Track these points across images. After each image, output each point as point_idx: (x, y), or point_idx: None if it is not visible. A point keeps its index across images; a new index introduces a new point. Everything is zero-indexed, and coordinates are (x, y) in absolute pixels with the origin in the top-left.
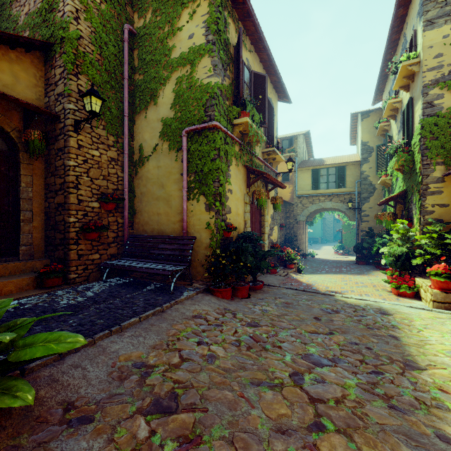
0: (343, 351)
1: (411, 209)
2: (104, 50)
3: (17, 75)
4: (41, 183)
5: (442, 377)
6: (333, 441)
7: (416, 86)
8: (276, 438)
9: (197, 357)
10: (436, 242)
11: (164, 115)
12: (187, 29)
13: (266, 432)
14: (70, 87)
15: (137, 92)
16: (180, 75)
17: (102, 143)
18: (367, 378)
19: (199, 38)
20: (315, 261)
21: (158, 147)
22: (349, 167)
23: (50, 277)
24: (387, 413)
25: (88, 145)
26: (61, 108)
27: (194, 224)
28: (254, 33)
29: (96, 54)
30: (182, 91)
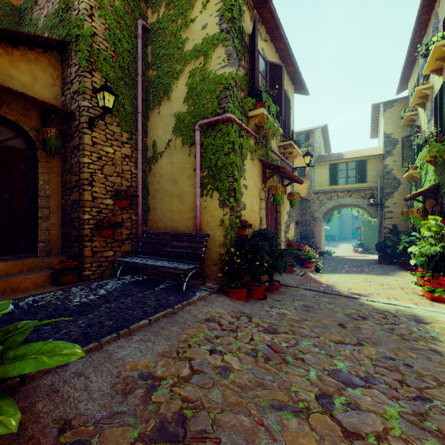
0: (377, 367)
1: (444, 205)
2: (118, 46)
3: (36, 75)
4: (58, 181)
5: None
6: None
7: None
8: None
9: (209, 369)
10: None
11: (177, 110)
12: (200, 19)
13: None
14: (85, 84)
15: (151, 88)
16: (193, 68)
17: (116, 140)
18: (412, 406)
19: (212, 28)
20: (333, 260)
21: (172, 143)
22: (370, 161)
23: (65, 274)
24: None
25: (102, 142)
26: (76, 106)
27: (207, 221)
28: (270, 21)
29: (110, 51)
30: (195, 84)
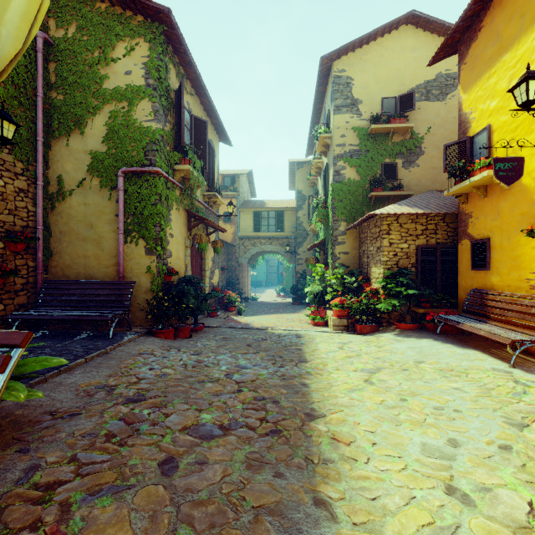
0: (263, 360)
1: (328, 255)
2: None
3: None
4: None
5: (317, 363)
6: (246, 394)
7: (330, 155)
8: (214, 398)
9: (152, 376)
10: (340, 281)
11: (94, 148)
12: (123, 63)
13: (208, 397)
14: None
15: (55, 114)
16: (114, 110)
17: (7, 170)
18: (274, 370)
19: (138, 78)
20: (256, 304)
21: (86, 182)
22: (287, 212)
23: None
24: (279, 381)
25: None
26: None
27: (132, 268)
28: (195, 79)
29: None
30: (118, 127)
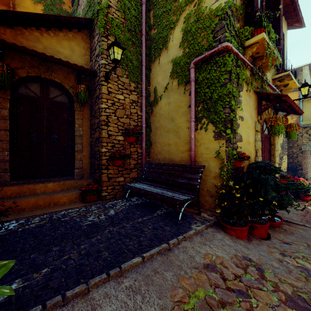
0: None
1: None
2: (127, 13)
3: (73, 49)
4: (88, 124)
5: None
6: None
7: None
8: None
9: None
10: None
11: (173, 56)
12: None
13: None
14: (102, 46)
15: (152, 44)
16: (187, 13)
17: (126, 89)
18: None
19: None
20: None
21: (169, 86)
22: None
23: (88, 194)
24: None
25: (115, 91)
26: (97, 66)
27: (201, 153)
28: None
29: (121, 19)
30: (190, 26)
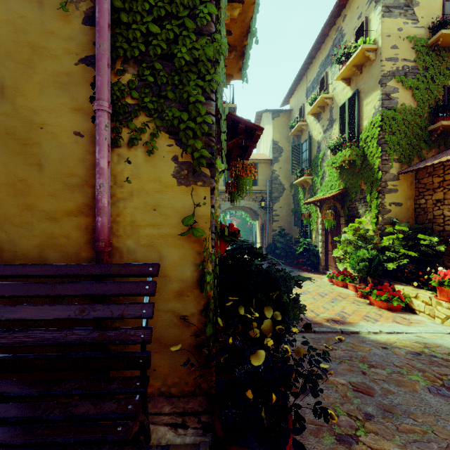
0: None
1: (354, 208)
2: None
3: None
4: None
5: None
6: None
7: (368, 77)
8: None
9: None
10: (402, 243)
11: None
12: None
13: None
14: None
15: None
16: None
17: None
18: None
19: None
20: None
21: None
22: (260, 165)
23: None
24: None
25: None
26: None
27: (134, 221)
28: None
29: None
30: None
